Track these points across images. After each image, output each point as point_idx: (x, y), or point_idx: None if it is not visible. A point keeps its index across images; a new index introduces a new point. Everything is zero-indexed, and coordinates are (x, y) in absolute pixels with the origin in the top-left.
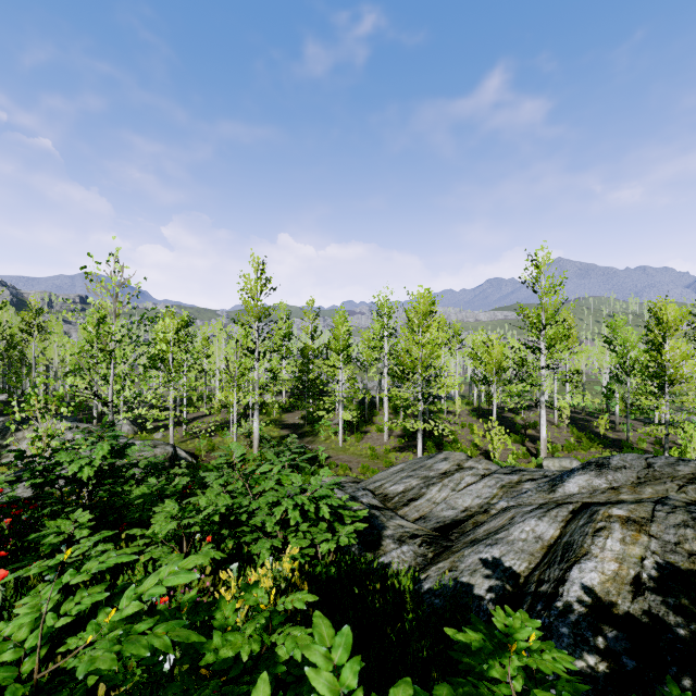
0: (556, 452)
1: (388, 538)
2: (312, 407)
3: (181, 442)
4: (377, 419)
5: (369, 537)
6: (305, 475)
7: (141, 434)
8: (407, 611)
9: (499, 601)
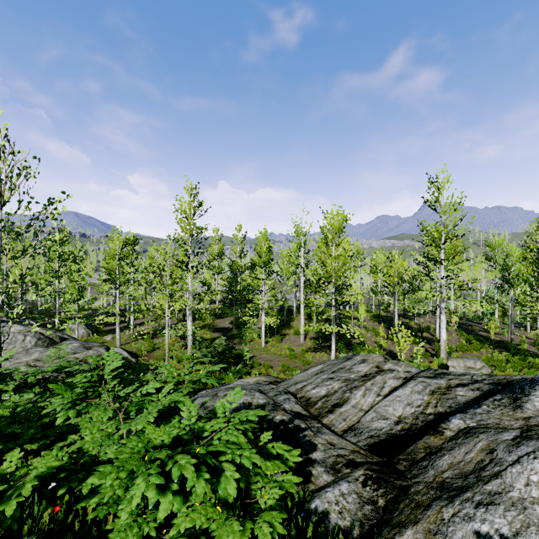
0: (452, 353)
1: (319, 465)
2: (240, 314)
3: (126, 343)
4: (294, 323)
5: (295, 462)
6: (230, 374)
7: (94, 336)
8: None
9: None
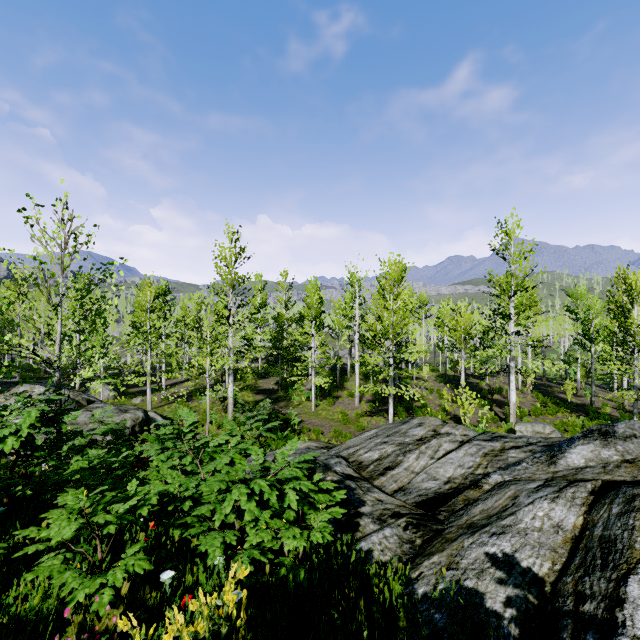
0: (524, 417)
1: (367, 517)
2: (286, 373)
3: (158, 406)
4: (348, 384)
5: (344, 515)
6: (277, 440)
7: (121, 399)
8: (399, 631)
9: (524, 621)
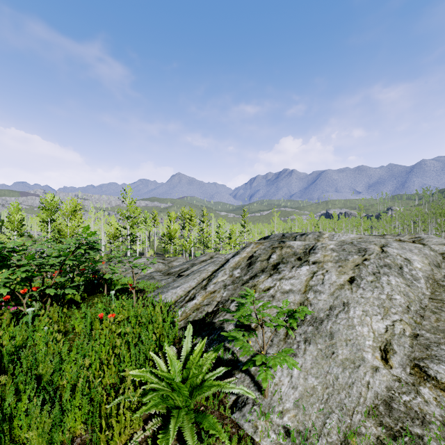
0: None
1: None
2: None
3: None
4: None
5: None
6: None
7: None
8: None
9: None
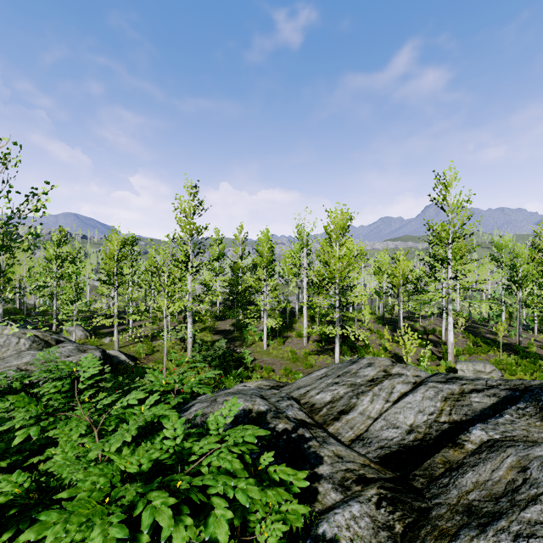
0: (460, 356)
1: (326, 481)
2: (241, 316)
3: (125, 345)
4: (297, 326)
5: None
6: (230, 378)
7: (93, 339)
8: None
9: None
